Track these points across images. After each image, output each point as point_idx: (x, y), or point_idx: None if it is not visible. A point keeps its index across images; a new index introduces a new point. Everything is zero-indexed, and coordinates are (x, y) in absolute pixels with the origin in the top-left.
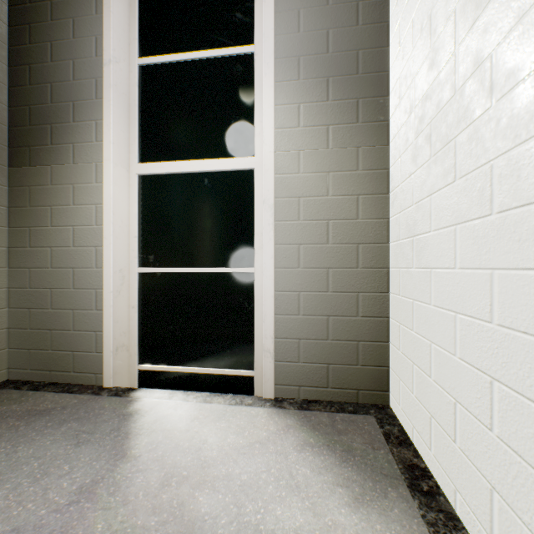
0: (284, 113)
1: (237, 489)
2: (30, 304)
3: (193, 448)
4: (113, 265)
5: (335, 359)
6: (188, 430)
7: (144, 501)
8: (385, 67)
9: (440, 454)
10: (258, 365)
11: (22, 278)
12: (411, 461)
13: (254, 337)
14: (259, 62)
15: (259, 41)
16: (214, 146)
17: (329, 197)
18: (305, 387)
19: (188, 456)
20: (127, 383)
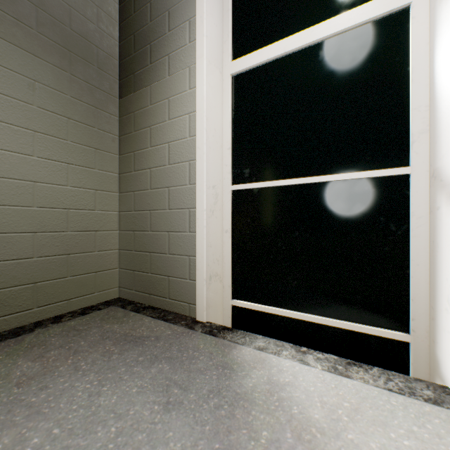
0: None
1: None
2: (134, 226)
3: None
4: (206, 179)
5: None
6: (336, 432)
7: None
8: None
9: None
10: (418, 325)
11: (128, 202)
12: None
13: (411, 279)
14: None
15: None
16: (334, 0)
17: None
18: None
19: None
20: (219, 319)
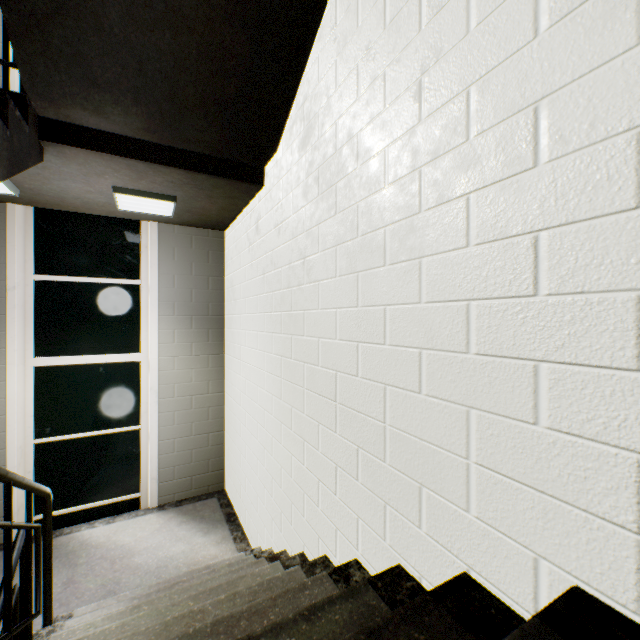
0: (165, 334)
1: (153, 550)
2: None
3: (120, 546)
4: (17, 445)
5: (197, 472)
6: (110, 540)
7: (108, 571)
8: (223, 313)
9: (238, 504)
10: (144, 488)
11: None
12: (230, 512)
13: (142, 470)
14: (146, 292)
15: (146, 278)
16: (109, 344)
17: (193, 382)
18: (179, 493)
19: (119, 550)
20: None
